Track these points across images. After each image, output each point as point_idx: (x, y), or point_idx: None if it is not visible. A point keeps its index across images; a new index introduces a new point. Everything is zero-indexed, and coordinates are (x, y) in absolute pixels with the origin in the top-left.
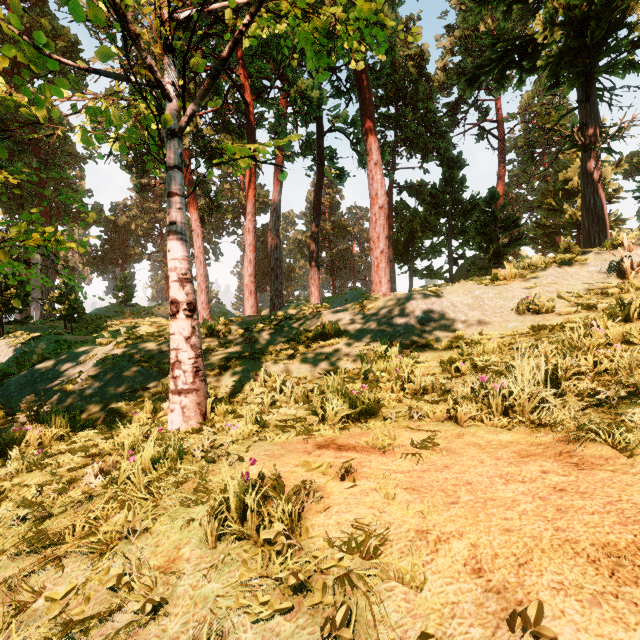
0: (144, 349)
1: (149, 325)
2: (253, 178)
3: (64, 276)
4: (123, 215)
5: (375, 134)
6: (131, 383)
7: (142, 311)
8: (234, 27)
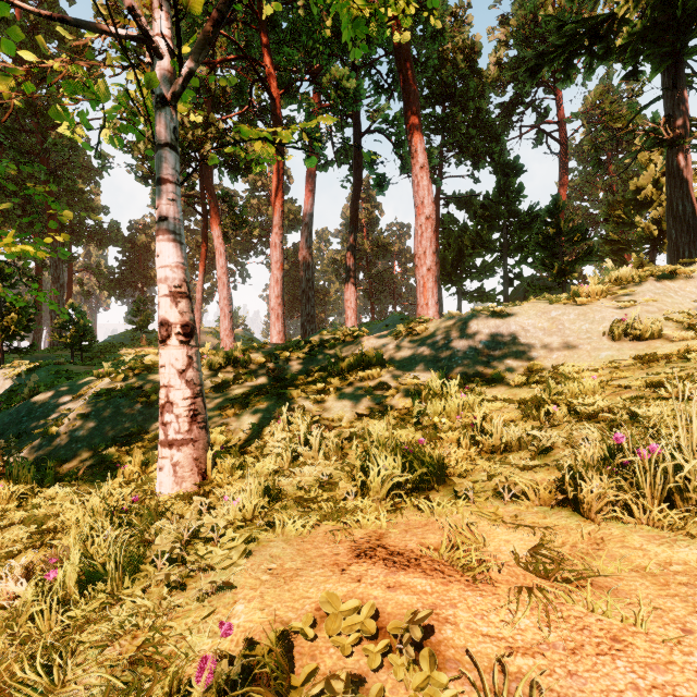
0: (146, 383)
1: (156, 354)
2: (280, 185)
3: (36, 292)
4: (142, 234)
5: (421, 133)
6: (127, 425)
7: None
8: (258, 11)
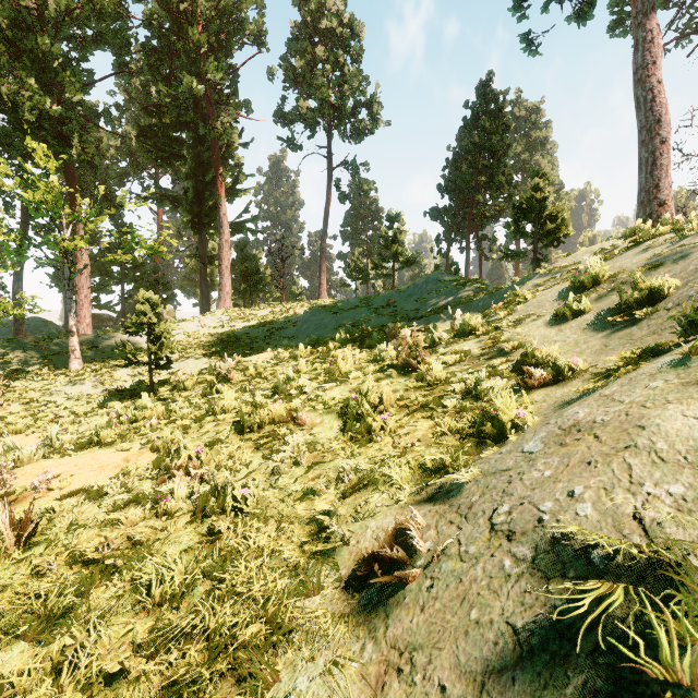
0: None
1: None
2: None
3: None
4: None
5: None
6: None
7: None
8: None
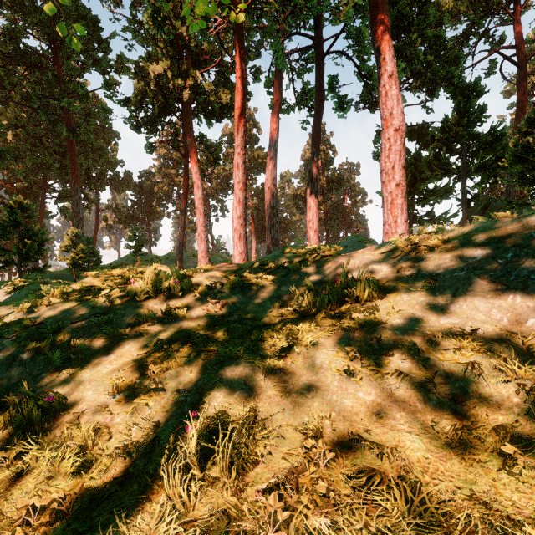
0: (55, 315)
1: (94, 276)
2: (242, 105)
3: None
4: (148, 180)
5: (389, 39)
6: None
7: (155, 260)
8: None
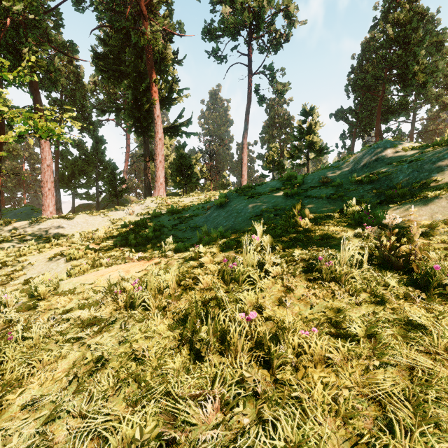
0: None
1: None
2: None
3: None
4: None
5: None
6: None
7: None
8: None
